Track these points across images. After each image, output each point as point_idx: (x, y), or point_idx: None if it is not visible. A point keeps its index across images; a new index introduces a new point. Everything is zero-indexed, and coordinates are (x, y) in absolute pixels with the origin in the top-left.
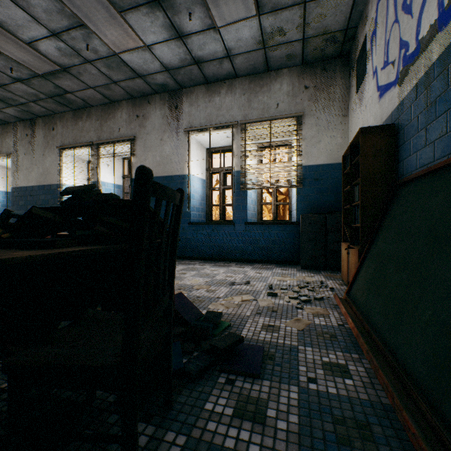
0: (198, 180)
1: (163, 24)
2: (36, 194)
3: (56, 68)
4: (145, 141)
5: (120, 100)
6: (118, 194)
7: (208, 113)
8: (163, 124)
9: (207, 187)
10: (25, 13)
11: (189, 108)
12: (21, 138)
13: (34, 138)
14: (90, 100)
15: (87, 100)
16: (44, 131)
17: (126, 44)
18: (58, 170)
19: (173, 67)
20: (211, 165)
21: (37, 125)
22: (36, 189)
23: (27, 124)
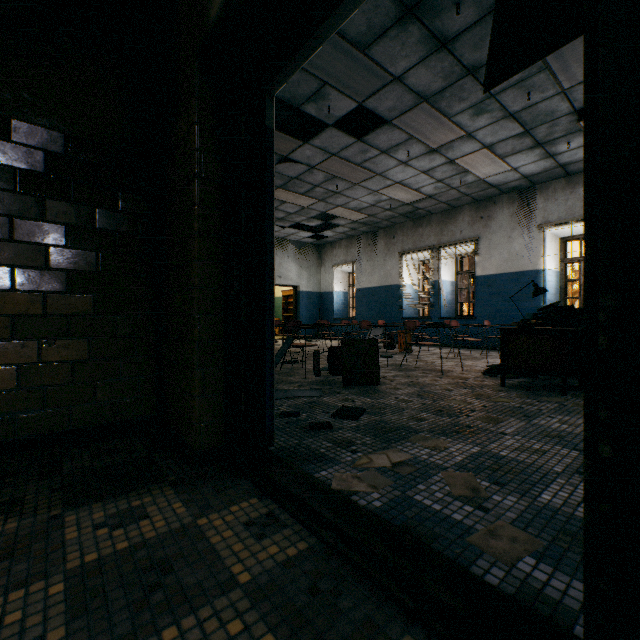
0: (551, 273)
1: (537, 154)
2: (377, 293)
3: (423, 197)
4: (490, 241)
5: (462, 205)
6: (451, 290)
7: (569, 206)
8: (510, 222)
9: (561, 278)
10: (428, 176)
11: (544, 203)
12: (364, 248)
13: (376, 247)
14: (434, 210)
15: (431, 211)
16: (384, 240)
17: (494, 172)
18: (398, 273)
19: (532, 174)
20: (564, 255)
21: (378, 236)
22: (377, 290)
23: (369, 235)
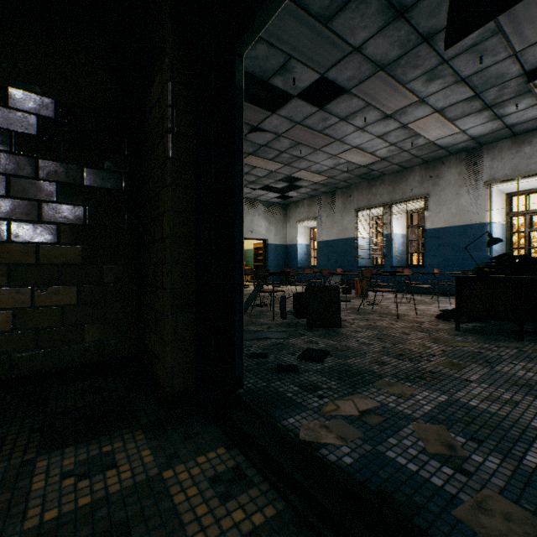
0: (497, 225)
1: (485, 116)
2: (335, 245)
3: (377, 160)
4: (438, 197)
5: (412, 166)
6: (402, 242)
7: (515, 164)
8: (458, 180)
9: (506, 231)
10: (382, 140)
11: (490, 162)
12: (323, 206)
13: (334, 205)
14: (386, 171)
15: (384, 172)
16: (342, 199)
17: (443, 135)
18: (354, 227)
19: (479, 135)
20: (509, 209)
21: (336, 195)
22: (335, 242)
23: (328, 195)
